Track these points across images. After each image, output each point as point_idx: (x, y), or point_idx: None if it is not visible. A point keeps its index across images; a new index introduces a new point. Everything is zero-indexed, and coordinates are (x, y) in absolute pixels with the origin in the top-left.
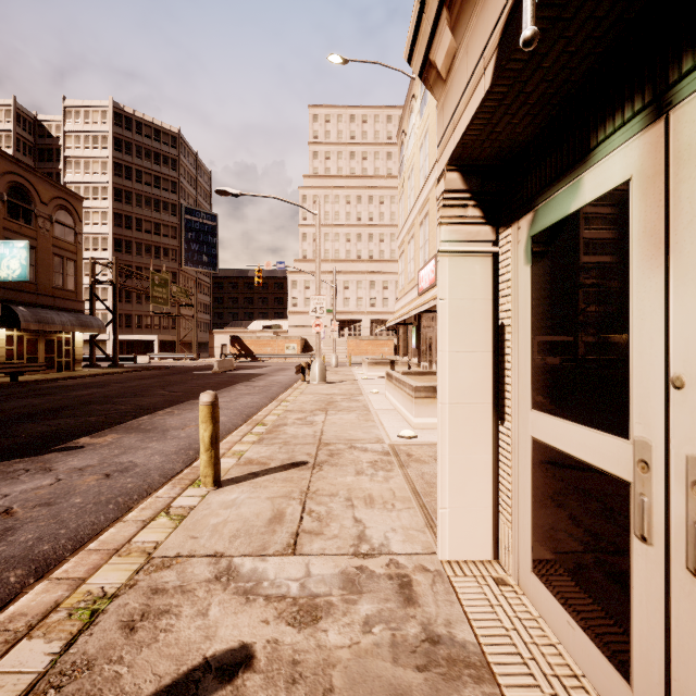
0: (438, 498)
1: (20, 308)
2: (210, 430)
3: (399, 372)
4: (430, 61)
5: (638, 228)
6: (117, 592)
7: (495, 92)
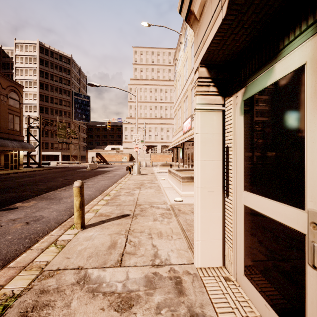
0: (195, 235)
1: None
2: (79, 200)
3: (174, 169)
4: (191, 10)
5: (311, 91)
6: (21, 293)
7: (227, 19)
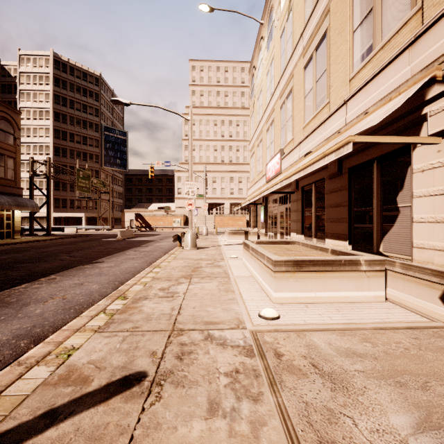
0: None
1: None
2: None
3: (254, 242)
4: None
5: None
6: None
7: None
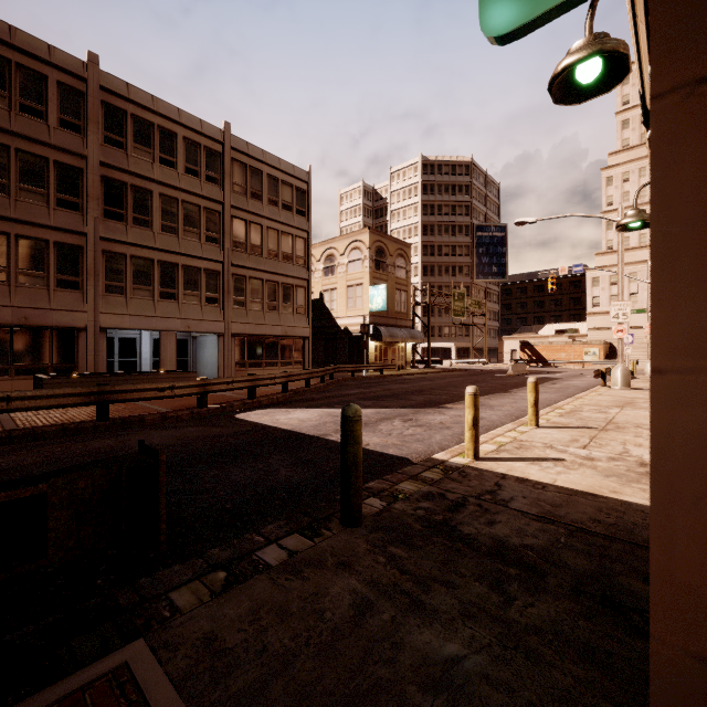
0: None
1: (381, 328)
2: (533, 396)
3: None
4: None
5: None
6: (507, 442)
7: None
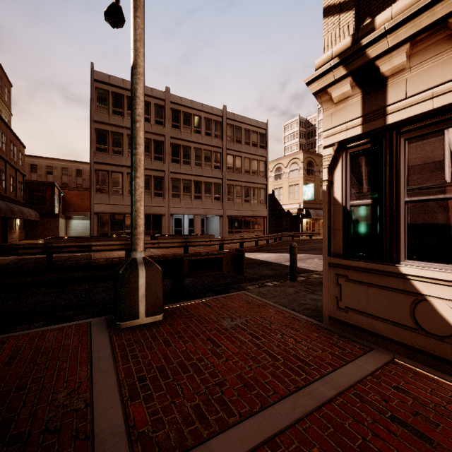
0: None
1: (310, 210)
2: None
3: None
4: None
5: None
6: None
7: None
